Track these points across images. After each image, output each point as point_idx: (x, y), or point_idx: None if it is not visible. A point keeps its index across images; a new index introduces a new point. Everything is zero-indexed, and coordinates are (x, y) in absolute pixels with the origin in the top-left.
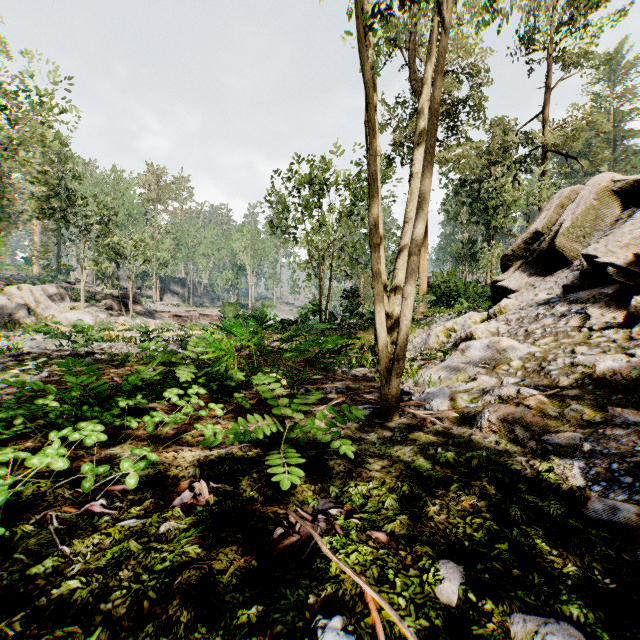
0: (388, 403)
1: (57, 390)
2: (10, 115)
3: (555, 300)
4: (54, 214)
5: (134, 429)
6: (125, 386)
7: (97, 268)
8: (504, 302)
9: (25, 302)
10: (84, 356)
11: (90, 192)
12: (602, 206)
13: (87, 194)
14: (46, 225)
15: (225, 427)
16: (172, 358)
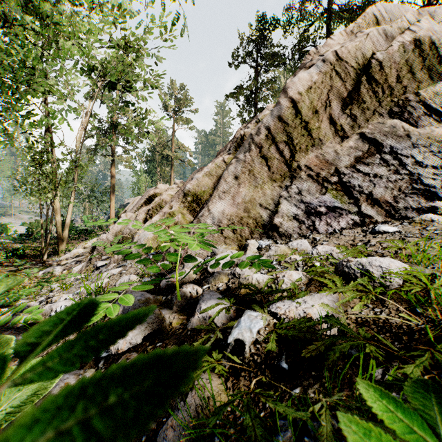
0: (44, 262)
1: None
2: None
3: None
4: None
5: None
6: None
7: None
8: None
9: None
10: None
11: None
12: None
13: None
14: None
15: (9, 269)
16: None
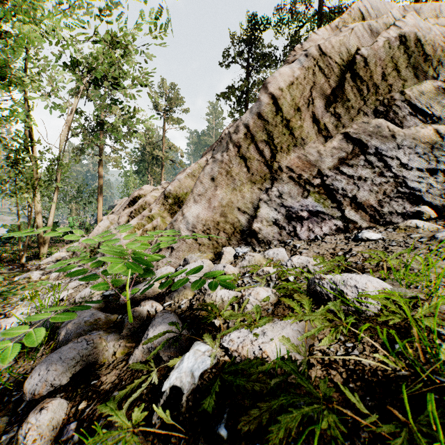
0: (22, 267)
1: None
2: None
3: None
4: None
5: None
6: None
7: None
8: None
9: None
10: None
11: None
12: None
13: None
14: None
15: None
16: None
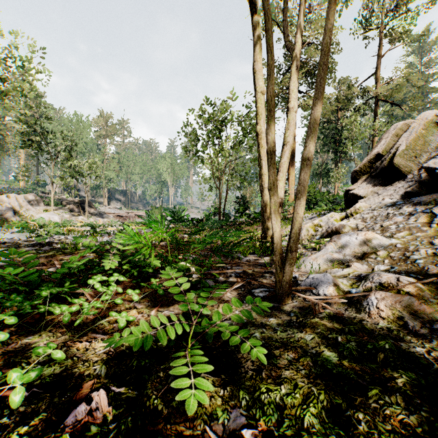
0: (282, 289)
1: (1, 276)
2: (1, 75)
3: (400, 203)
4: (32, 144)
5: (59, 314)
6: (53, 274)
7: (64, 183)
8: (358, 205)
9: (12, 206)
10: (45, 245)
11: (59, 130)
12: (428, 134)
13: (57, 131)
14: (29, 153)
15: (140, 312)
16: (101, 249)
